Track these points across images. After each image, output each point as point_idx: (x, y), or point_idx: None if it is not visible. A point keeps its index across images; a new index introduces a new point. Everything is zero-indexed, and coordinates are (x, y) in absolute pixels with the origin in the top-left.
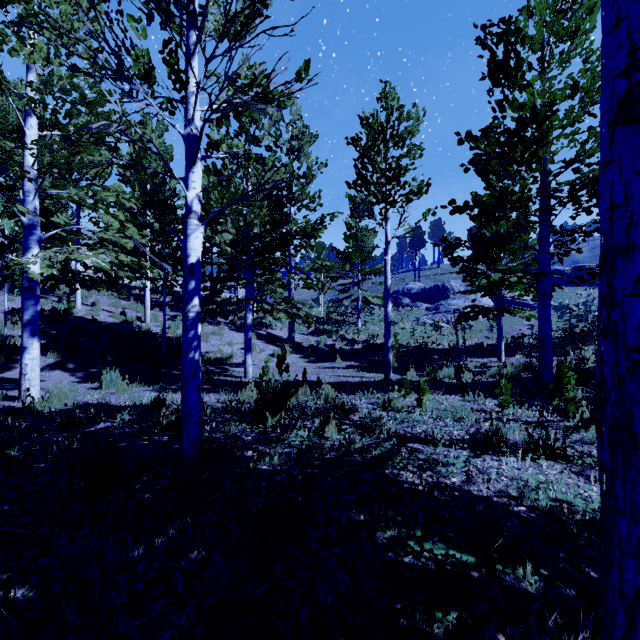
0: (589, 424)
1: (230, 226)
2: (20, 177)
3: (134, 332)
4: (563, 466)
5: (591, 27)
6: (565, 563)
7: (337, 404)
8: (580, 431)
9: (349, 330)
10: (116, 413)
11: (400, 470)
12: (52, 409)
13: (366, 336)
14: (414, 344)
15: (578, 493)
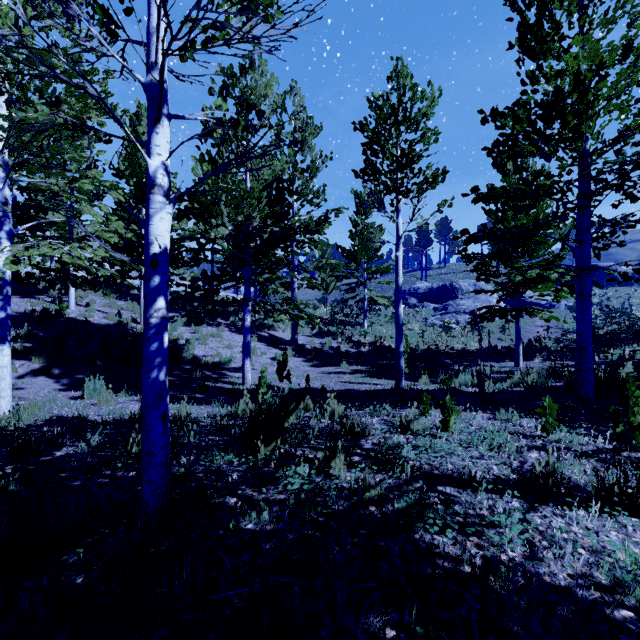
0: None
1: (226, 220)
2: None
3: (128, 334)
4: None
5: None
6: None
7: (345, 426)
8: None
9: (355, 331)
10: (86, 433)
11: (434, 534)
12: (20, 425)
13: (373, 338)
14: (423, 346)
15: None
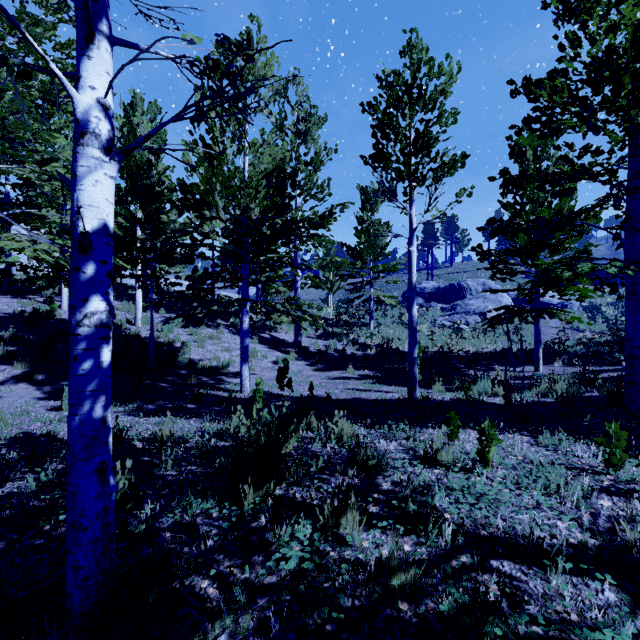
0: None
1: (222, 212)
2: None
3: (121, 336)
4: None
5: None
6: None
7: (356, 457)
8: None
9: (361, 333)
10: (44, 460)
11: None
12: None
13: (379, 340)
14: (433, 349)
15: None
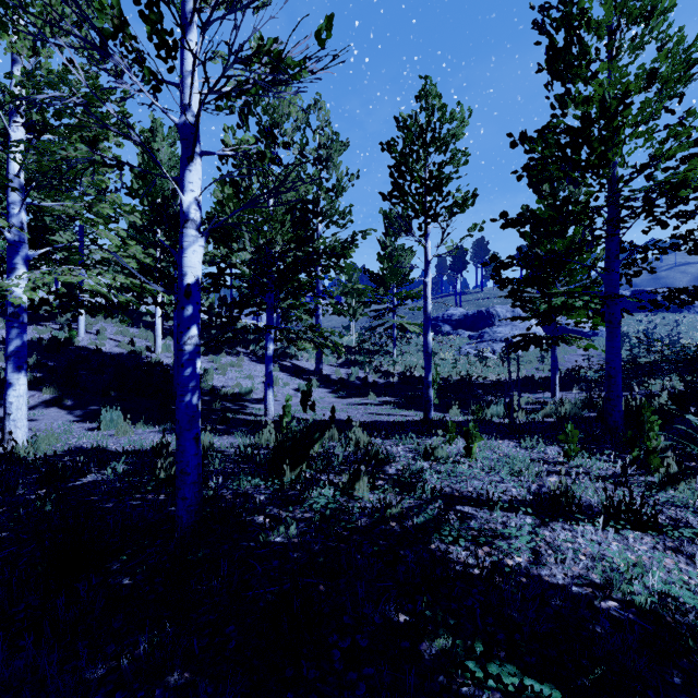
0: (677, 480)
1: (248, 244)
2: (2, 186)
3: (142, 364)
4: (654, 539)
5: (671, 5)
6: (684, 695)
7: (370, 453)
8: (667, 489)
9: (383, 361)
10: (109, 462)
11: (449, 544)
12: (39, 455)
13: (402, 368)
14: (456, 377)
15: (681, 580)
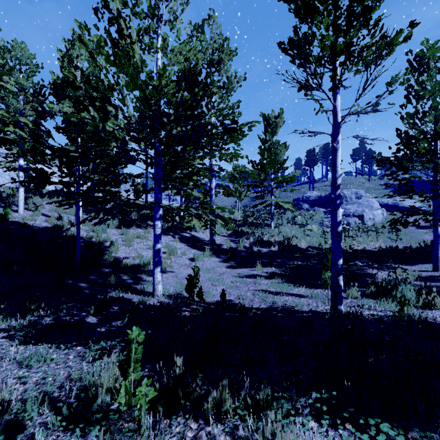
0: None
1: (132, 113)
2: None
3: (59, 237)
4: None
5: None
6: None
7: None
8: None
9: (264, 232)
10: None
11: None
12: None
13: (280, 237)
14: (325, 245)
15: None
